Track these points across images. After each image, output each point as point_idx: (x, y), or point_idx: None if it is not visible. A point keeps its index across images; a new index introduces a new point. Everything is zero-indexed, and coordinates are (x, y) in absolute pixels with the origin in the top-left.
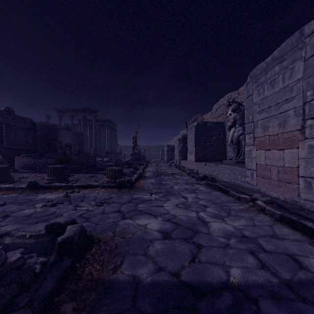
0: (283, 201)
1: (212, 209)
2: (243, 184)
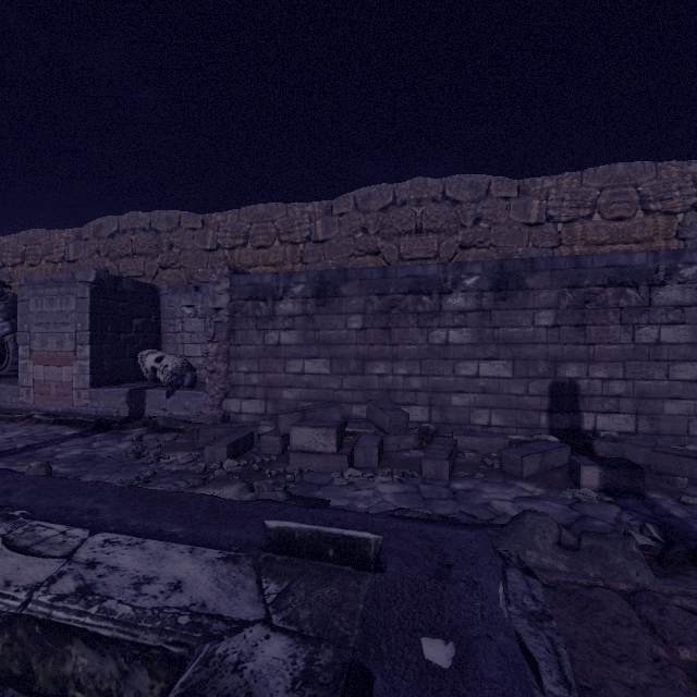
0: (62, 412)
1: None
2: (15, 406)
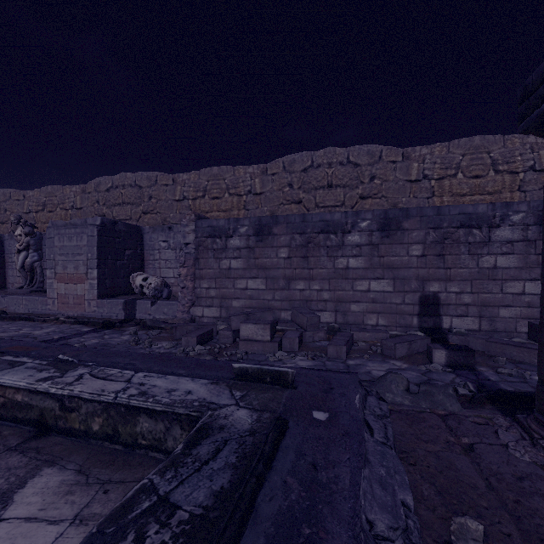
0: (77, 316)
1: (28, 329)
2: (45, 312)
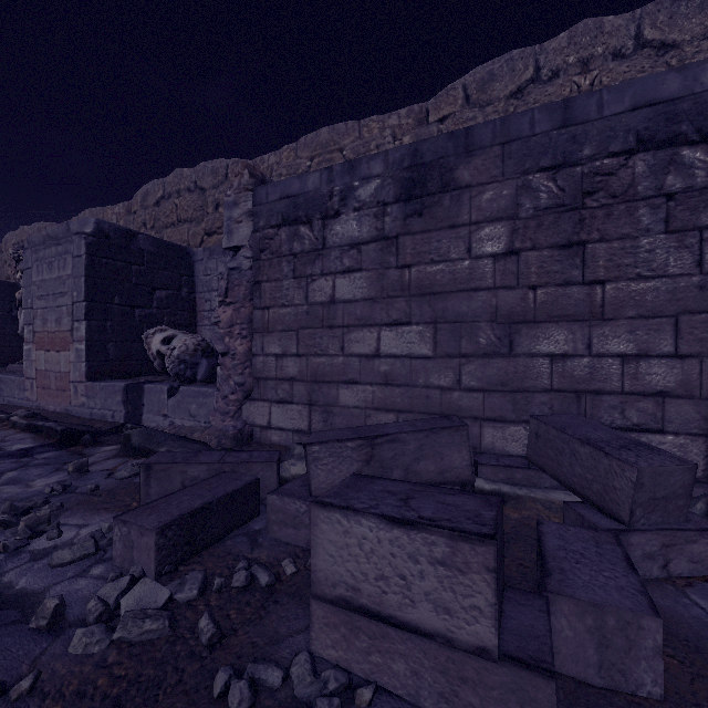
0: (59, 413)
1: None
2: (20, 403)
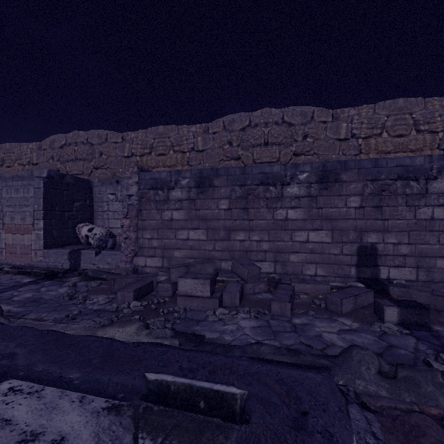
0: (24, 266)
1: None
2: None
